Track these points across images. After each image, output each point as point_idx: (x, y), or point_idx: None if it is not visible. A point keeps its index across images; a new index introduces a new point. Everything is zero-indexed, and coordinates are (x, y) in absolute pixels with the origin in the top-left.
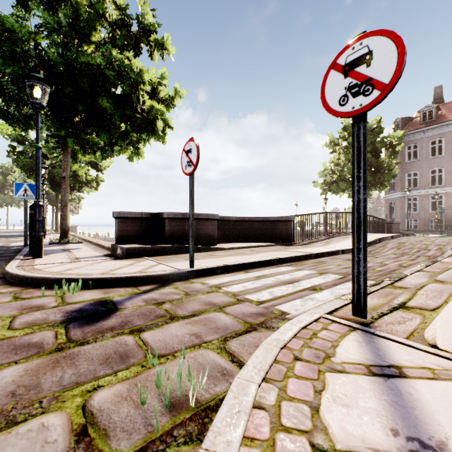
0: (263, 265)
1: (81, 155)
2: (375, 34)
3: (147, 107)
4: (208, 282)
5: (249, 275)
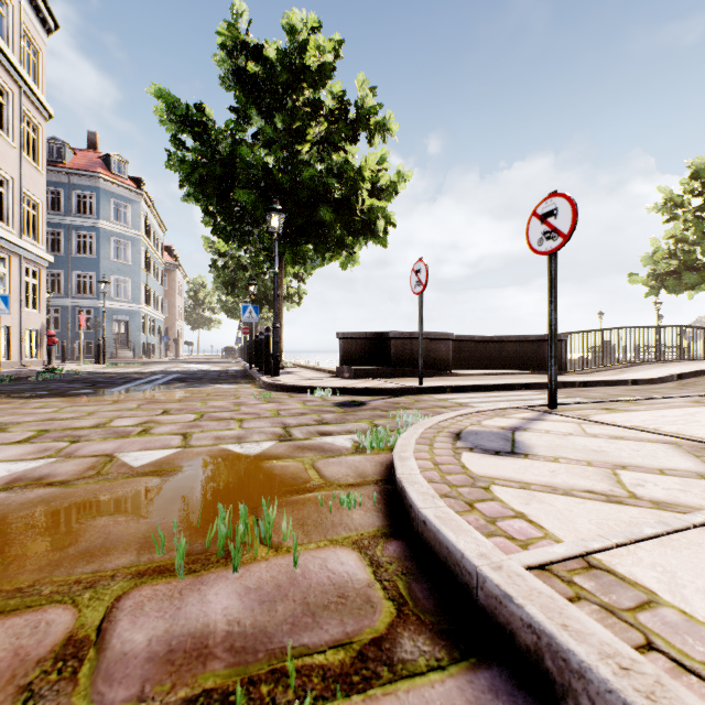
0: (501, 389)
1: (290, 266)
2: (559, 196)
3: (367, 207)
4: (437, 397)
5: (481, 395)
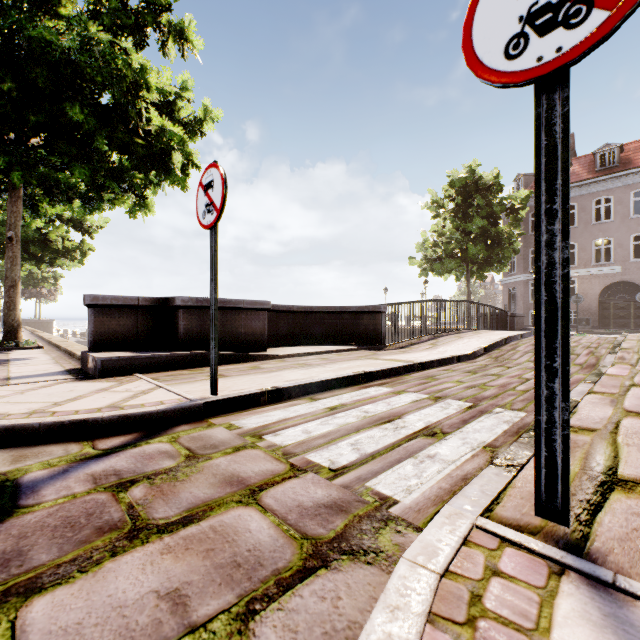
0: (340, 384)
1: (47, 204)
2: None
3: (156, 129)
4: (241, 423)
5: (317, 406)
